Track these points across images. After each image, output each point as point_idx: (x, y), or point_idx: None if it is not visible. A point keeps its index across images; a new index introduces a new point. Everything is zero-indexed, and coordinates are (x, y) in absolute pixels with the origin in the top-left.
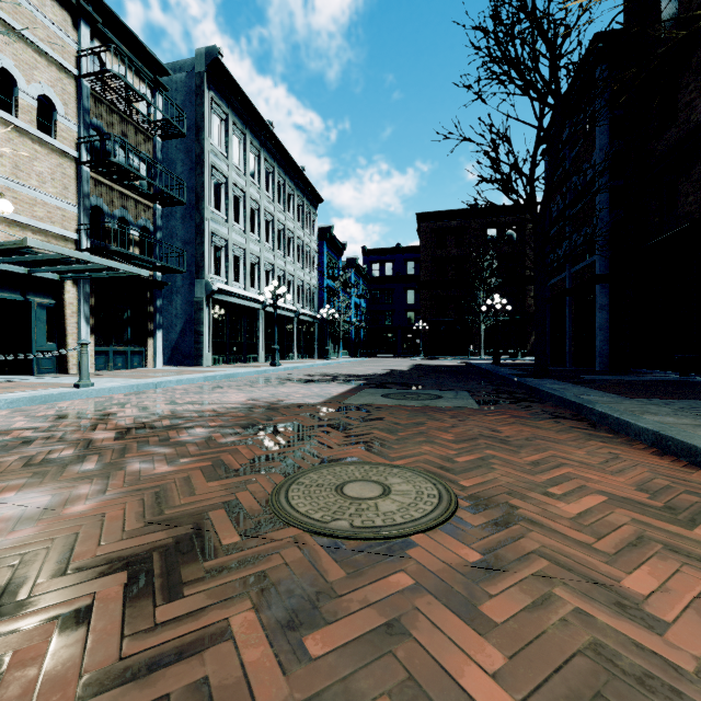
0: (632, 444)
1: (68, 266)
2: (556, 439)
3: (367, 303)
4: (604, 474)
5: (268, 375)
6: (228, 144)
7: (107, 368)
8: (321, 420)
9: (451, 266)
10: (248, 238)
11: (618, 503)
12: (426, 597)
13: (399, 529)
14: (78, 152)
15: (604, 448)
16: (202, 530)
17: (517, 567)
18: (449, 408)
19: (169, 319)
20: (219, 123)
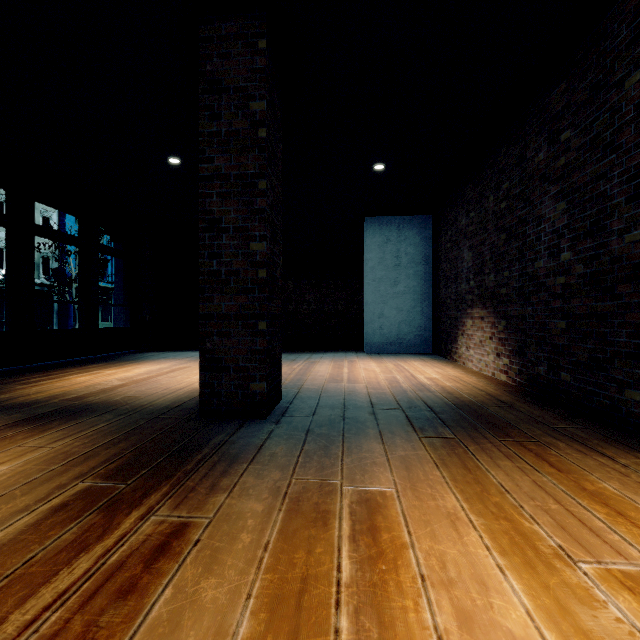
0: None
1: None
2: None
3: None
4: None
5: None
6: None
7: None
8: None
9: None
10: None
11: None
12: None
13: None
14: None
15: None
16: None
17: None
18: None
19: None
20: None
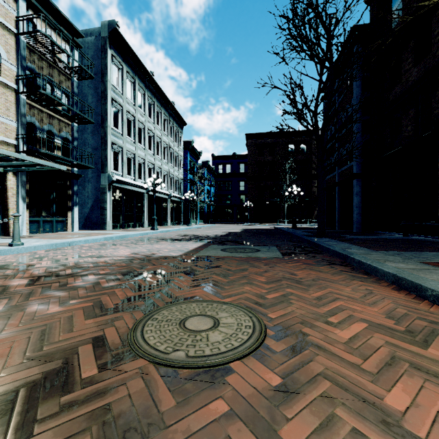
0: (380, 282)
1: (8, 162)
2: (332, 280)
3: (215, 190)
4: (364, 306)
5: (149, 236)
6: (123, 85)
7: (39, 232)
8: (178, 268)
9: (267, 167)
10: (136, 146)
11: (375, 328)
12: (237, 423)
13: (222, 357)
14: (17, 85)
15: (362, 286)
16: (69, 364)
17: (308, 389)
18: (264, 258)
19: (83, 199)
20: (117, 71)
